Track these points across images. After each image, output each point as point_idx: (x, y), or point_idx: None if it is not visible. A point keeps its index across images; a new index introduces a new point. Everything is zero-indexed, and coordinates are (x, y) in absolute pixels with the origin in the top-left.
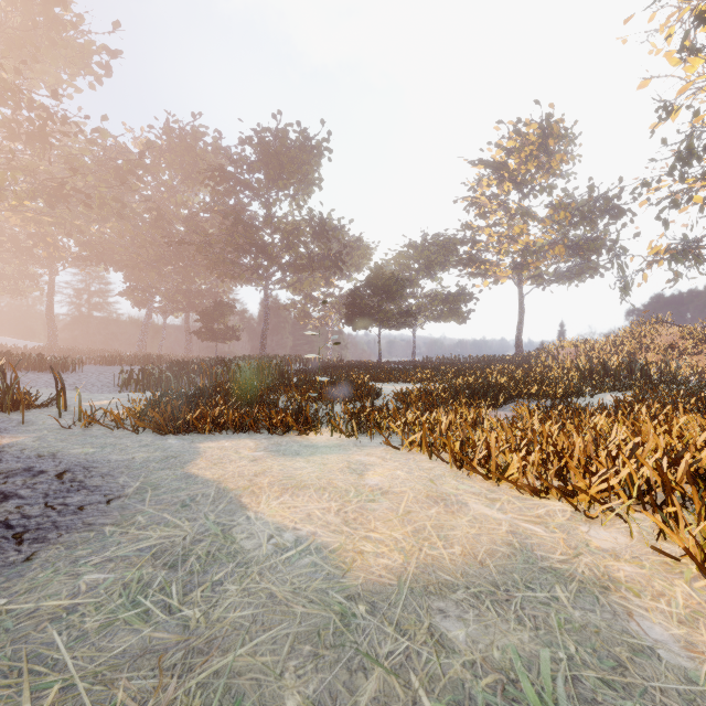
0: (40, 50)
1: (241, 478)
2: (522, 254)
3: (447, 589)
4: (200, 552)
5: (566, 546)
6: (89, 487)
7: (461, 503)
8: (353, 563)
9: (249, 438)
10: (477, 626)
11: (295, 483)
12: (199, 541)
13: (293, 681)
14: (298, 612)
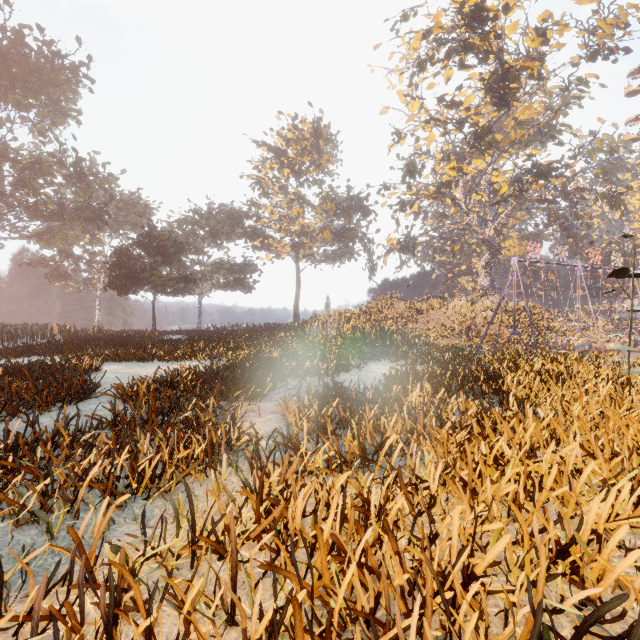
0: None
1: None
2: (299, 233)
3: None
4: None
5: None
6: None
7: None
8: None
9: None
10: None
11: None
12: None
13: None
14: None
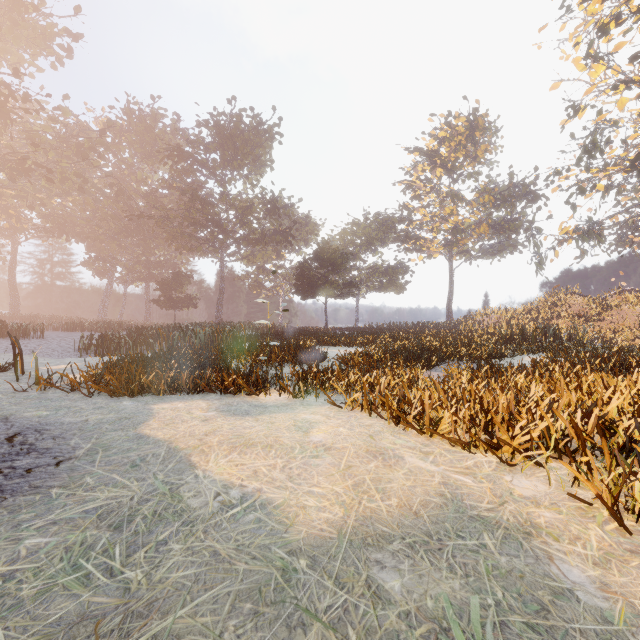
0: (1, 29)
1: (191, 437)
2: (452, 232)
3: (384, 540)
4: (146, 511)
5: (492, 495)
6: (40, 449)
7: (398, 457)
8: (296, 517)
9: (202, 399)
10: (411, 575)
11: (243, 441)
12: (146, 500)
13: None
14: (240, 569)
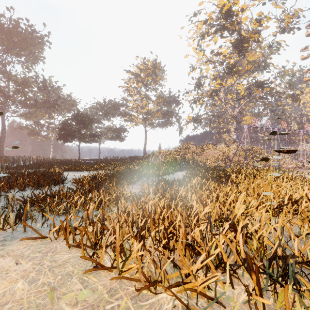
0: None
1: None
2: (146, 113)
3: None
4: None
5: None
6: None
7: None
8: None
9: None
10: None
11: None
12: None
13: None
14: None
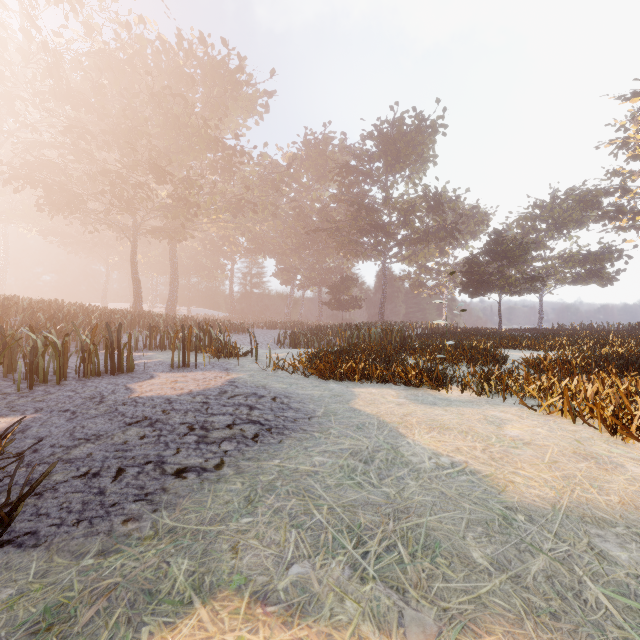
0: (228, 107)
1: (393, 415)
2: None
3: (605, 523)
4: (381, 457)
5: None
6: (294, 408)
7: (616, 464)
8: (506, 487)
9: (389, 388)
10: None
11: (439, 425)
12: (377, 451)
13: (474, 543)
14: (466, 507)
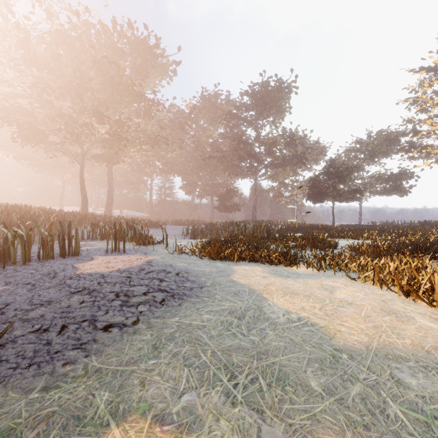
0: (148, 72)
1: (259, 285)
2: None
3: (401, 359)
4: (250, 315)
5: None
6: (191, 280)
7: (409, 317)
8: (335, 335)
9: (258, 266)
10: (425, 381)
11: (290, 291)
12: (247, 310)
13: (312, 375)
14: (307, 350)
